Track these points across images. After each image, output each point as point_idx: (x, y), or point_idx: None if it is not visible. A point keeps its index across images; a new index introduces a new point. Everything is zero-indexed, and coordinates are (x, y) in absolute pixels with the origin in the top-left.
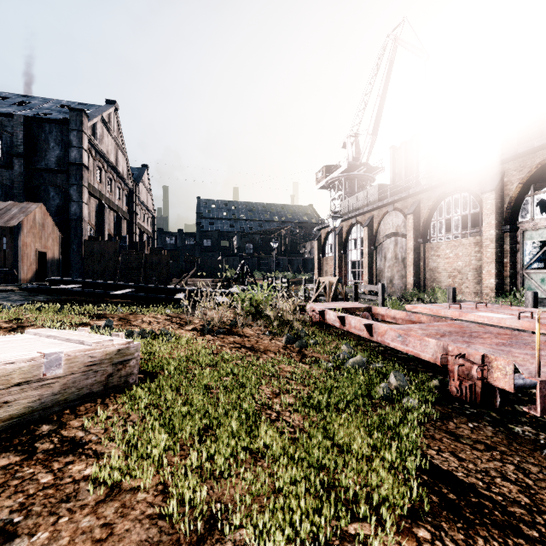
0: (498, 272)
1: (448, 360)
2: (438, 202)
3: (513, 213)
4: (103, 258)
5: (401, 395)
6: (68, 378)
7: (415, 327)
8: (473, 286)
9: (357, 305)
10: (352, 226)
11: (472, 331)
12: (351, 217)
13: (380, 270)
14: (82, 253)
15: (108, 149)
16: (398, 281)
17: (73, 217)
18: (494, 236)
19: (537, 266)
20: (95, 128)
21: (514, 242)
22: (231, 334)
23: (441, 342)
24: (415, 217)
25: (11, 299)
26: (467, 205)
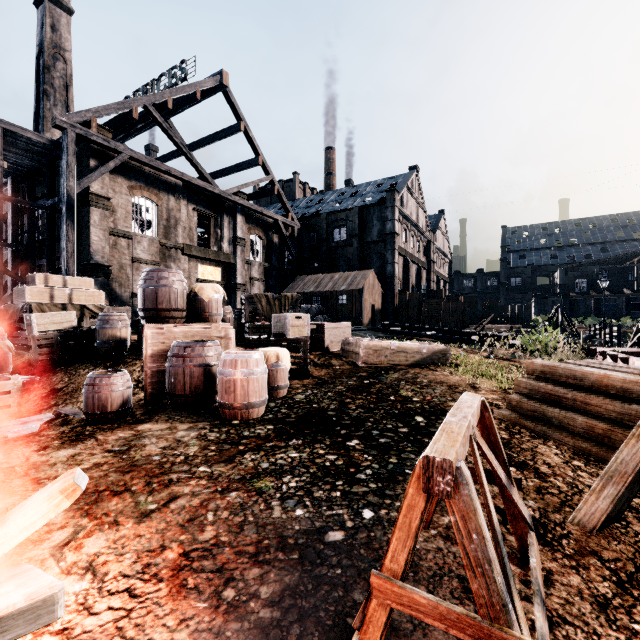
0: None
1: None
2: None
3: None
4: (409, 307)
5: None
6: (427, 354)
7: None
8: None
9: None
10: None
11: None
12: None
13: None
14: (394, 304)
15: (411, 211)
16: None
17: (388, 276)
18: None
19: None
20: (402, 198)
21: None
22: (508, 361)
23: None
24: None
25: (369, 335)
26: None
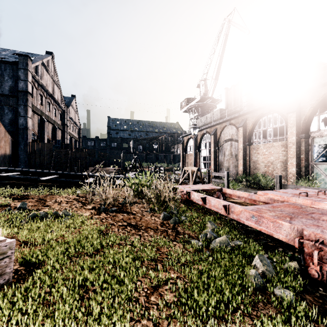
0: (297, 164)
1: (303, 243)
2: (258, 119)
3: (306, 126)
4: (42, 154)
5: (274, 286)
6: None
7: (263, 208)
8: (280, 172)
9: (212, 187)
10: (204, 135)
11: (309, 212)
12: (203, 129)
13: (221, 162)
14: (27, 151)
15: (47, 83)
16: (233, 169)
17: (21, 127)
18: (295, 141)
19: (322, 160)
20: (37, 68)
21: (307, 145)
22: (121, 212)
23: (295, 226)
24: (244, 129)
25: None
26: (277, 121)
